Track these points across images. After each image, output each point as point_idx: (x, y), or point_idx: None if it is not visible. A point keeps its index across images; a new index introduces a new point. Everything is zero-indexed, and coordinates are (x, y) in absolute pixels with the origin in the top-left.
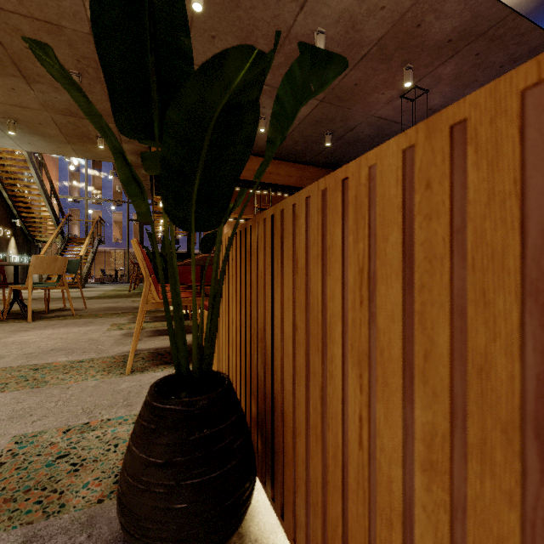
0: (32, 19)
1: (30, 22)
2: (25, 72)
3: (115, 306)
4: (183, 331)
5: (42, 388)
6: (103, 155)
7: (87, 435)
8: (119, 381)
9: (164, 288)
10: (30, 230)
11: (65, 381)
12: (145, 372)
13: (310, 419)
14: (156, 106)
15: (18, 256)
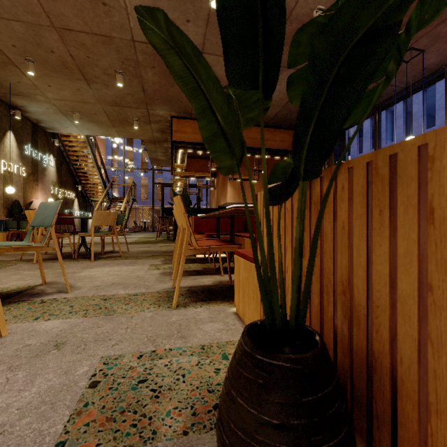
0: (93, 35)
1: (91, 37)
2: (87, 76)
3: (148, 250)
4: (268, 281)
5: (112, 315)
6: (137, 134)
7: (157, 363)
8: (169, 314)
9: (253, 239)
10: (87, 193)
11: (128, 311)
12: (188, 307)
13: None
14: (261, 54)
15: (79, 212)
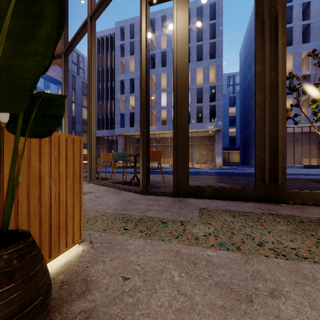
0: None
1: None
2: None
3: None
4: None
5: None
6: None
7: None
8: None
9: None
10: None
11: None
12: None
13: (31, 213)
14: None
15: None
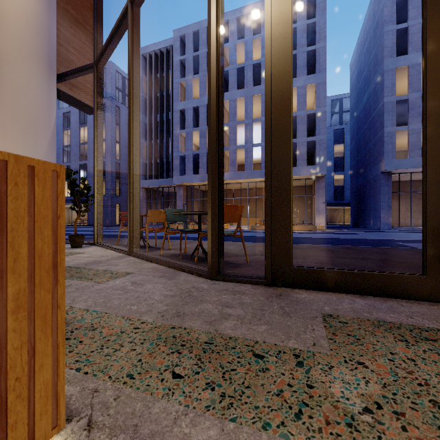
0: None
1: None
2: None
3: None
4: None
5: None
6: None
7: None
8: None
9: None
10: None
11: None
12: None
13: None
14: None
15: None
